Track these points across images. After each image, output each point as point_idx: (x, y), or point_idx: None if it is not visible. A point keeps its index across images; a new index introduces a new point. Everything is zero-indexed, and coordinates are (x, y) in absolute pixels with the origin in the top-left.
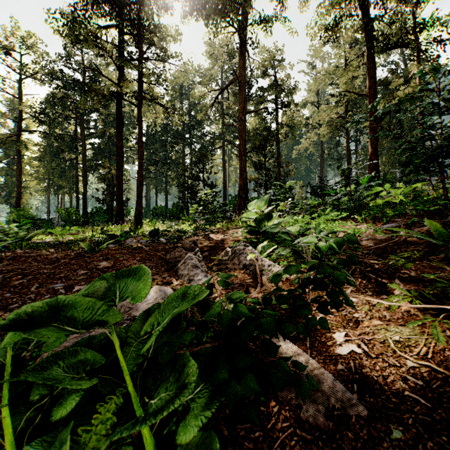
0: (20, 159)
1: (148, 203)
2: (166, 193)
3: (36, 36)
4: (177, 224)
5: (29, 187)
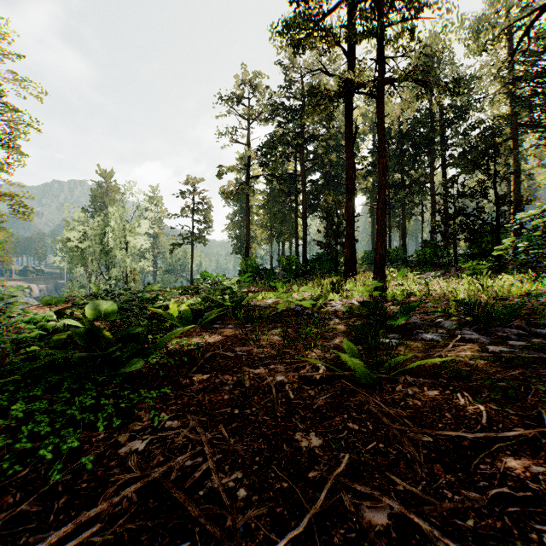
0: (248, 207)
1: (374, 245)
2: (403, 228)
3: (261, 74)
4: (455, 277)
5: (256, 236)
